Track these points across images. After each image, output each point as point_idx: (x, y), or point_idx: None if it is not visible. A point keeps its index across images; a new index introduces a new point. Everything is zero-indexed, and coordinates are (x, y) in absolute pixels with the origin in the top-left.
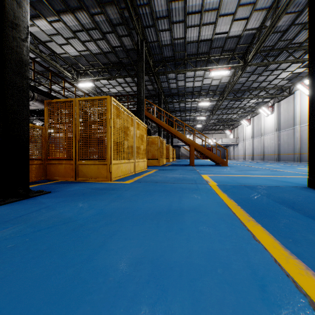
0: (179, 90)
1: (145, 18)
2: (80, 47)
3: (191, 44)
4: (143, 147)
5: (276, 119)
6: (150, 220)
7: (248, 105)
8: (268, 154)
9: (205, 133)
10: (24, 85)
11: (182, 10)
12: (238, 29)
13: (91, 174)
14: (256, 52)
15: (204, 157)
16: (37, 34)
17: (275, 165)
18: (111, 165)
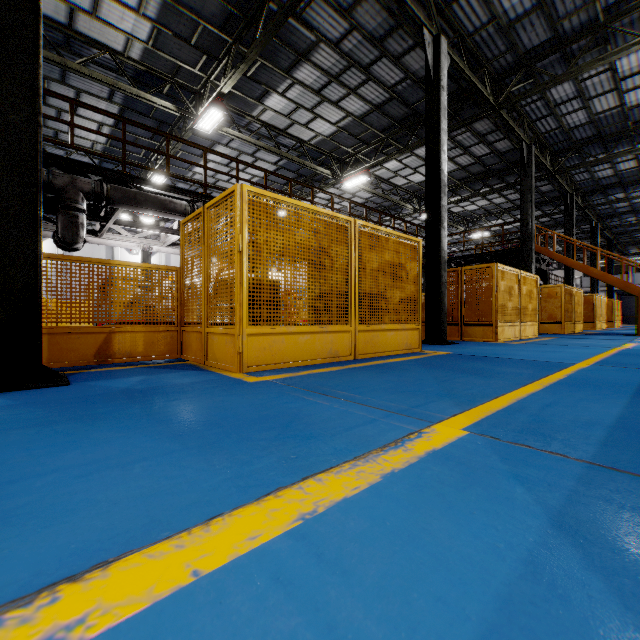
0: (623, 176)
1: (535, 112)
2: None
3: (639, 107)
4: (532, 307)
5: None
6: (538, 351)
7: None
8: None
9: None
10: (445, 275)
11: (607, 79)
12: None
13: (476, 335)
14: None
15: None
16: (382, 175)
17: None
18: (497, 327)
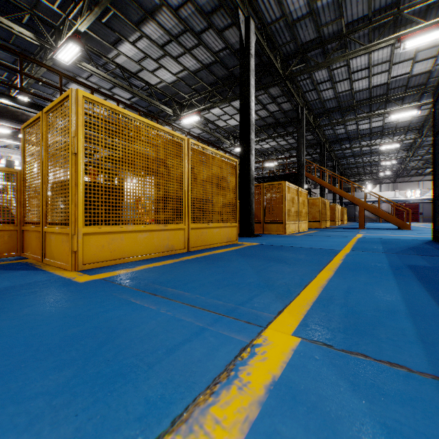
0: (350, 134)
1: (305, 86)
2: None
3: (360, 92)
4: (304, 211)
5: None
6: (313, 241)
7: None
8: None
9: (403, 181)
10: (253, 188)
11: (345, 71)
12: (424, 66)
13: (273, 230)
14: None
15: (402, 219)
16: (209, 117)
17: None
18: (286, 224)
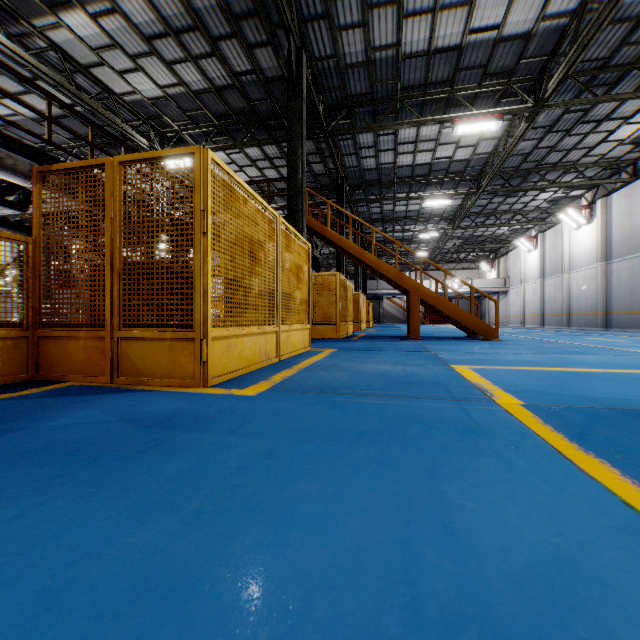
0: (383, 173)
1: None
2: (164, 77)
3: (413, 61)
4: (301, 296)
5: (600, 234)
6: None
7: (533, 205)
8: (581, 313)
9: (435, 269)
10: None
11: None
12: (525, 17)
13: (153, 366)
14: (565, 76)
15: (434, 319)
16: (69, 47)
17: (612, 338)
18: (208, 342)
